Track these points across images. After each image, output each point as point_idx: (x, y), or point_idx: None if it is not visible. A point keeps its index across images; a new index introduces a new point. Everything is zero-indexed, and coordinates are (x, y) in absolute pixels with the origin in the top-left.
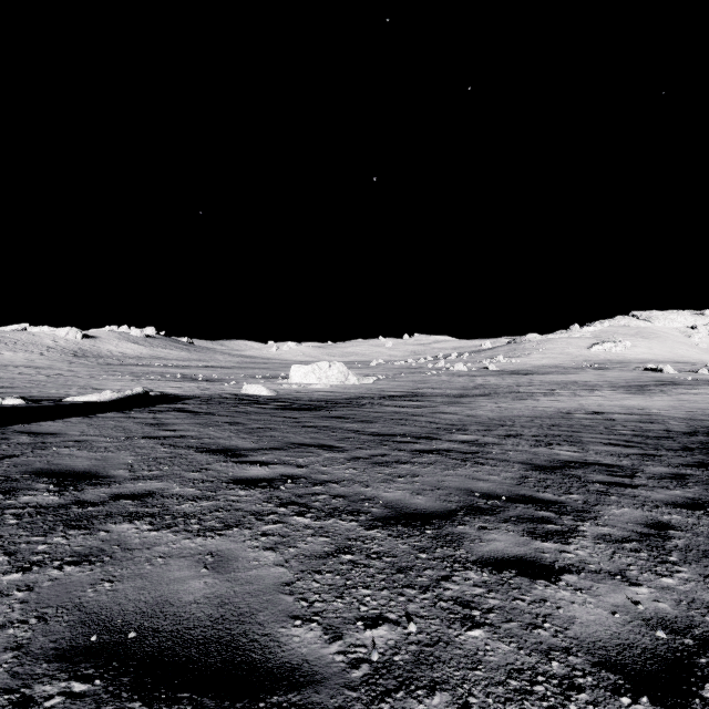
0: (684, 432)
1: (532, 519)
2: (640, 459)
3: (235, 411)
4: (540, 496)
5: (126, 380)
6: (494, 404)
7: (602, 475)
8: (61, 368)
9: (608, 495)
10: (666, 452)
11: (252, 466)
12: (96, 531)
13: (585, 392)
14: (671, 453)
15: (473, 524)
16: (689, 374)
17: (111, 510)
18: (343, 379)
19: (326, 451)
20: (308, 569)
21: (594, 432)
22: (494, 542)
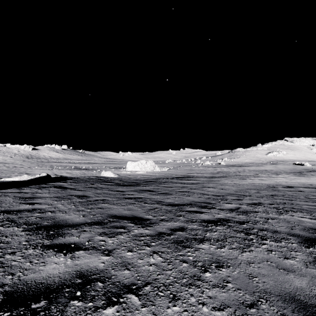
0: None
1: None
2: None
3: (90, 187)
4: None
5: (46, 169)
6: (231, 182)
7: None
8: (17, 163)
9: None
10: None
11: (55, 256)
12: None
13: (274, 175)
14: None
15: None
16: None
17: None
18: (153, 169)
19: (136, 225)
20: None
21: (302, 200)
22: None
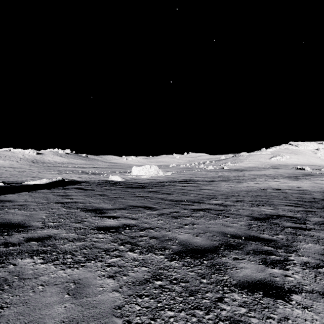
0: (321, 199)
1: (261, 251)
2: (305, 213)
3: (104, 188)
4: (262, 236)
5: (55, 173)
6: (228, 185)
7: (289, 223)
8: (25, 168)
9: (297, 235)
10: (317, 209)
11: (108, 219)
12: (8, 264)
13: (270, 179)
14: (319, 210)
15: (230, 256)
16: (317, 171)
17: (22, 248)
18: (157, 173)
19: (147, 210)
20: (133, 294)
21: (278, 199)
22: (244, 269)
